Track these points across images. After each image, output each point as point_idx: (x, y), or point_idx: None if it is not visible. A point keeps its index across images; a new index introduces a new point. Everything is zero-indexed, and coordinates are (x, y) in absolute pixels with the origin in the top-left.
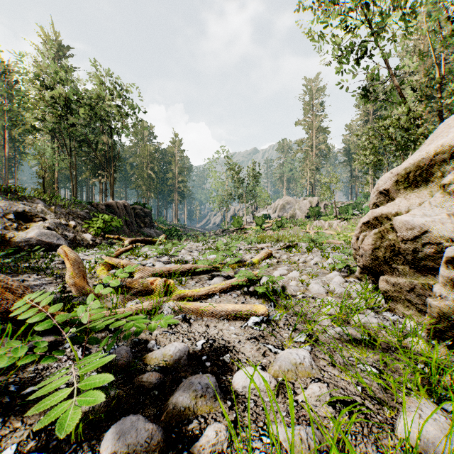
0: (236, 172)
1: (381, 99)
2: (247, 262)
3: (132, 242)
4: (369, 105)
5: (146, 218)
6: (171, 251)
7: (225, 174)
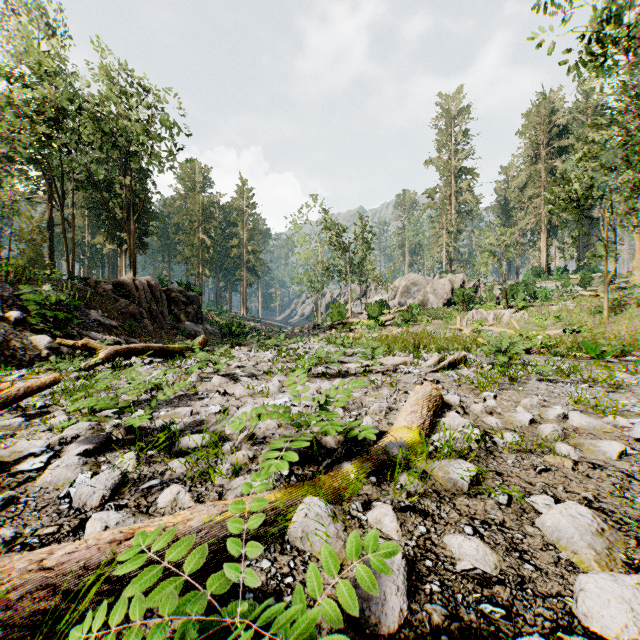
0: (335, 232)
1: (560, 122)
2: (384, 445)
3: (118, 353)
4: (541, 132)
5: (189, 306)
6: (186, 380)
7: (317, 239)
